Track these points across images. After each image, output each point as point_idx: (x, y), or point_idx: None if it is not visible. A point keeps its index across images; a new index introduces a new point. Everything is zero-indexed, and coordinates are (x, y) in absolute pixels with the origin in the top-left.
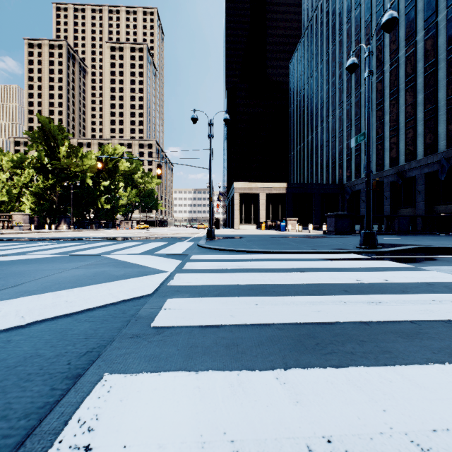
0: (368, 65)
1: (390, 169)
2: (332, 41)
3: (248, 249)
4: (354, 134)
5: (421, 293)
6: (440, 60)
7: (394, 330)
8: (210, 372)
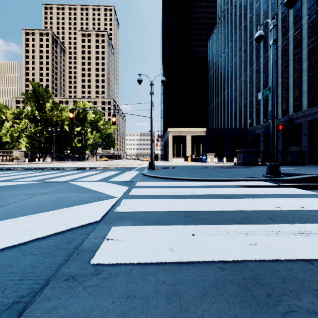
0: (273, 35)
1: (282, 118)
2: (239, 26)
3: (180, 177)
4: (255, 93)
5: None
6: None
7: None
8: None
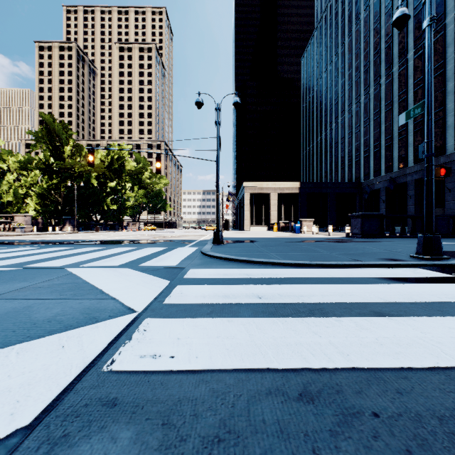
0: (429, 10)
1: (415, 166)
2: (349, 31)
3: (266, 260)
4: (373, 129)
5: None
6: None
7: None
8: None
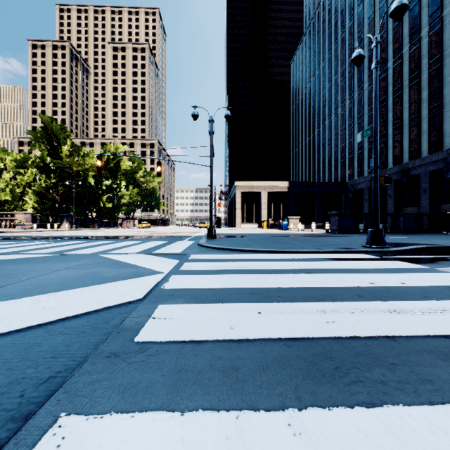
0: (375, 56)
1: (394, 167)
2: (335, 38)
3: (249, 248)
4: (357, 132)
5: (446, 299)
6: (445, 56)
7: (428, 348)
8: (199, 413)
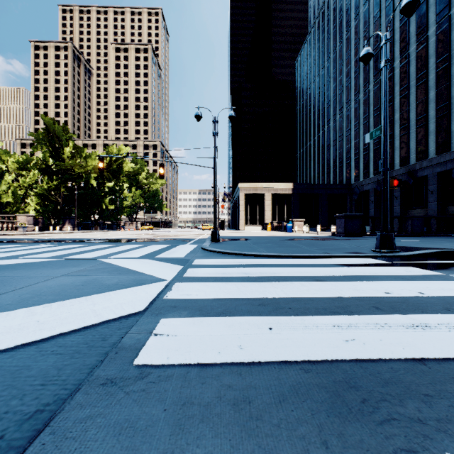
0: (385, 54)
1: (401, 169)
2: (340, 38)
3: (255, 253)
4: (363, 133)
5: None
6: (453, 55)
7: None
8: None
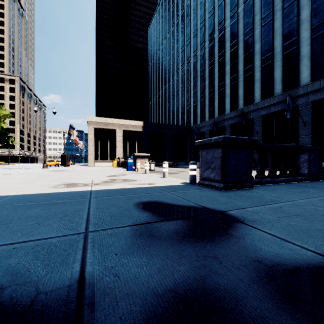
0: None
1: (231, 113)
2: (182, 6)
3: None
4: (200, 83)
5: None
6: (276, 11)
7: None
8: None
